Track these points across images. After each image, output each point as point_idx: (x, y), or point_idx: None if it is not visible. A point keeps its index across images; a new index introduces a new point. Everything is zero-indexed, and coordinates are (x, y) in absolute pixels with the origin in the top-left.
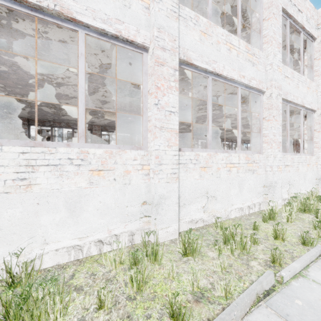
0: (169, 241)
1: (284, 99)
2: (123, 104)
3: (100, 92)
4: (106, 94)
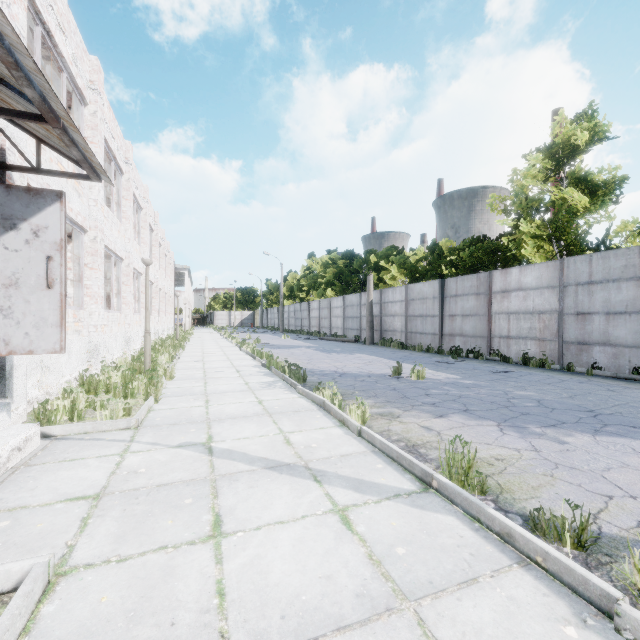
0: None
1: None
2: None
3: None
4: None
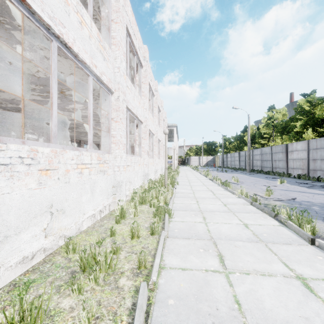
0: None
1: (126, 105)
2: None
3: None
4: None
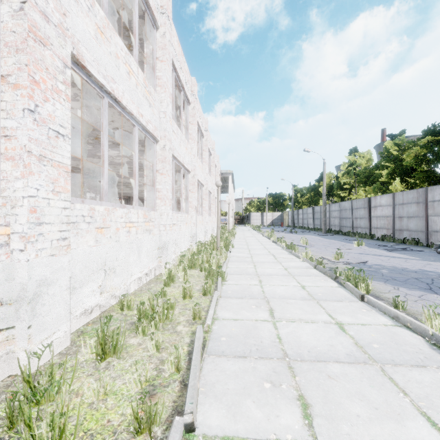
0: (58, 356)
1: (172, 154)
2: None
3: None
4: None
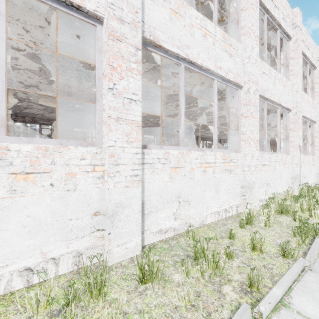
0: (129, 260)
1: (261, 95)
2: (92, 97)
3: (61, 80)
4: (69, 83)
